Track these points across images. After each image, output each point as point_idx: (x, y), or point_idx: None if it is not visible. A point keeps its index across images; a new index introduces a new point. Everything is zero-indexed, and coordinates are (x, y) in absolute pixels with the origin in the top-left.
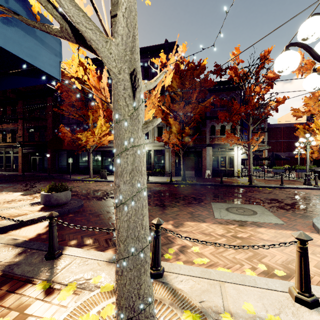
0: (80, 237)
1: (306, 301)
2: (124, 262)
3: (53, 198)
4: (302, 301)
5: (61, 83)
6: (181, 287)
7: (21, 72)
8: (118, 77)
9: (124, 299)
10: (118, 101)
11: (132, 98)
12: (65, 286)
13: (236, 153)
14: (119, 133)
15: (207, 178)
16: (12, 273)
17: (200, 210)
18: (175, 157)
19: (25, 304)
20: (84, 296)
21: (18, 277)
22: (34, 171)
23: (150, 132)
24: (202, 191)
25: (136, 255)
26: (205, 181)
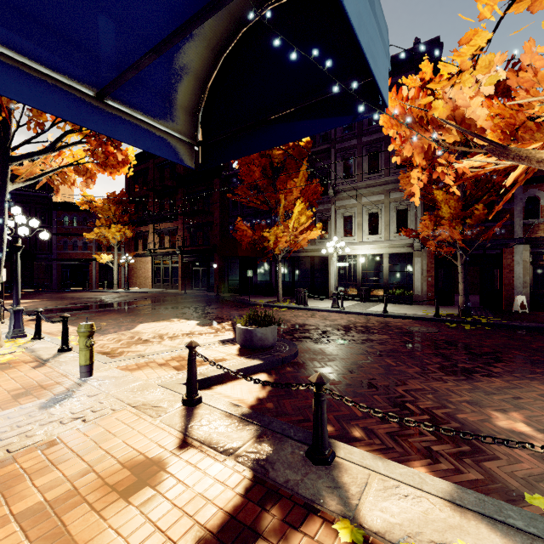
0: (334, 419)
1: None
2: None
3: (257, 337)
4: None
5: None
6: None
7: (292, 113)
8: None
9: None
10: None
11: None
12: None
13: None
14: None
15: (518, 313)
16: (271, 480)
17: None
18: (435, 268)
19: None
20: None
21: (285, 492)
22: (196, 288)
23: (380, 221)
24: (532, 342)
25: None
26: (519, 319)
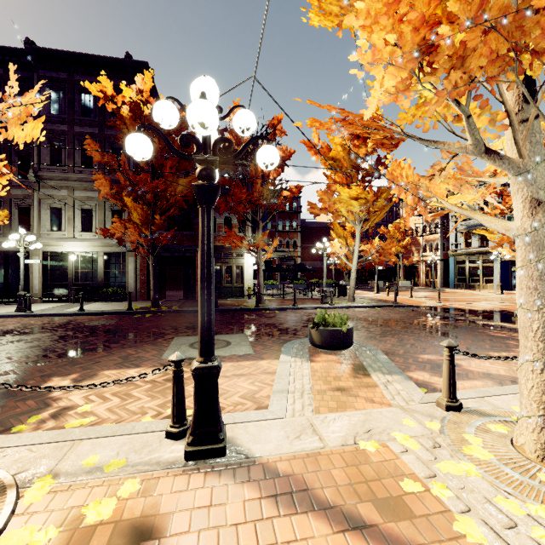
0: None
1: (174, 433)
2: None
3: None
4: (171, 434)
5: None
6: None
7: None
8: None
9: None
10: None
11: None
12: None
13: (247, 261)
14: None
15: None
16: None
17: (146, 351)
18: (148, 267)
19: None
20: None
21: None
22: None
23: (95, 219)
24: (177, 321)
25: None
26: (194, 305)
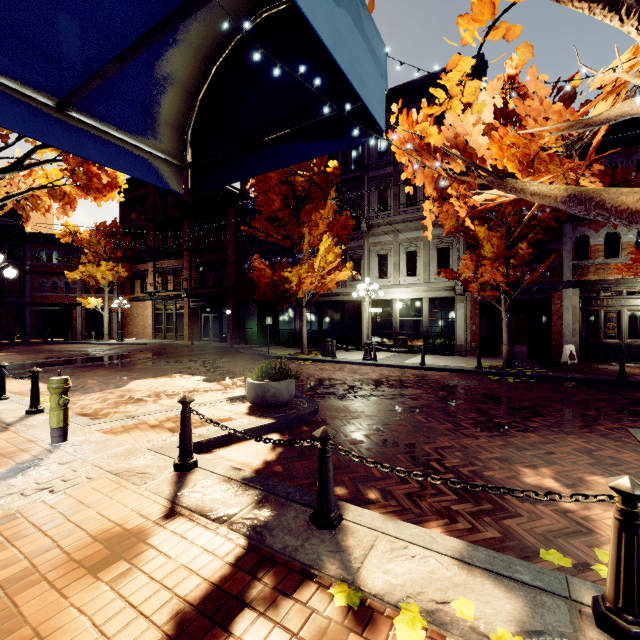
0: (350, 481)
1: None
2: None
3: (270, 392)
4: None
5: (257, 178)
6: None
7: (288, 135)
8: None
9: None
10: None
11: None
12: (394, 608)
13: None
14: None
15: (567, 364)
16: (267, 547)
17: (608, 447)
18: (480, 314)
19: (328, 636)
20: None
21: (281, 559)
22: (206, 339)
23: (419, 261)
24: (576, 395)
25: None
26: (566, 370)
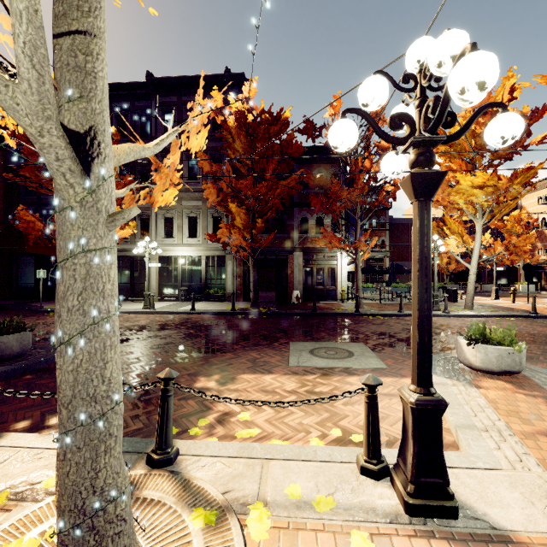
0: (39, 415)
1: (372, 470)
2: (68, 438)
3: None
4: (368, 471)
5: None
6: (201, 475)
7: None
8: (40, 141)
9: (66, 498)
10: (54, 177)
11: (82, 174)
12: None
13: (340, 262)
14: (62, 229)
15: (294, 304)
16: None
17: (269, 355)
18: (244, 269)
19: None
20: (20, 512)
21: None
22: None
23: (199, 226)
24: (282, 324)
25: (91, 425)
26: (290, 308)
